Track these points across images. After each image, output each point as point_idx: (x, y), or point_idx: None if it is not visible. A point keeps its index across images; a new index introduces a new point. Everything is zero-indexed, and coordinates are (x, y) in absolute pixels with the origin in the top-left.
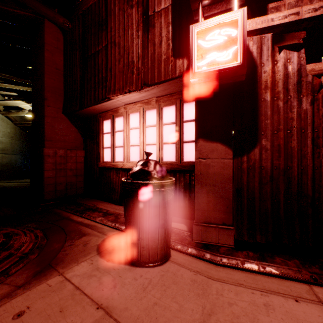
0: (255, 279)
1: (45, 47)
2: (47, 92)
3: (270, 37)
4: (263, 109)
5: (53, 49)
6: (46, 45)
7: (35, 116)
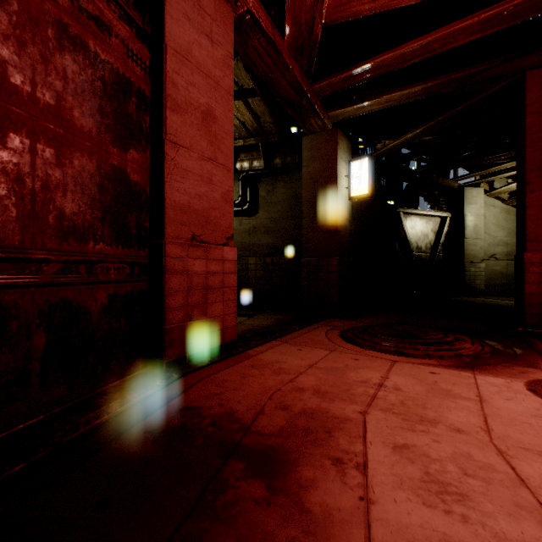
0: None
1: (525, 112)
2: (529, 173)
3: None
4: None
5: (539, 105)
6: (526, 108)
7: (517, 209)
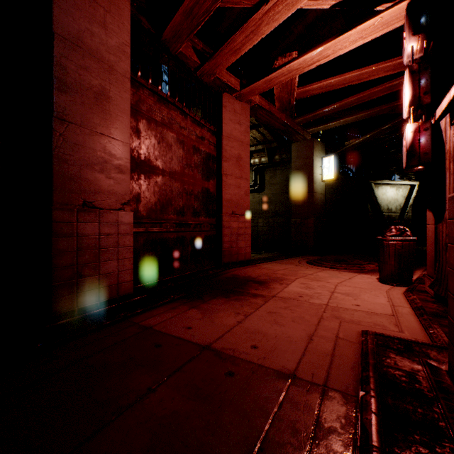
0: (398, 298)
1: None
2: None
3: (448, 116)
4: (446, 181)
5: None
6: None
7: None
